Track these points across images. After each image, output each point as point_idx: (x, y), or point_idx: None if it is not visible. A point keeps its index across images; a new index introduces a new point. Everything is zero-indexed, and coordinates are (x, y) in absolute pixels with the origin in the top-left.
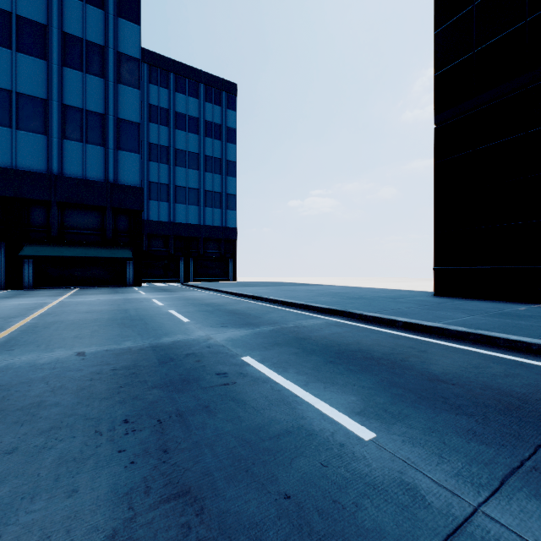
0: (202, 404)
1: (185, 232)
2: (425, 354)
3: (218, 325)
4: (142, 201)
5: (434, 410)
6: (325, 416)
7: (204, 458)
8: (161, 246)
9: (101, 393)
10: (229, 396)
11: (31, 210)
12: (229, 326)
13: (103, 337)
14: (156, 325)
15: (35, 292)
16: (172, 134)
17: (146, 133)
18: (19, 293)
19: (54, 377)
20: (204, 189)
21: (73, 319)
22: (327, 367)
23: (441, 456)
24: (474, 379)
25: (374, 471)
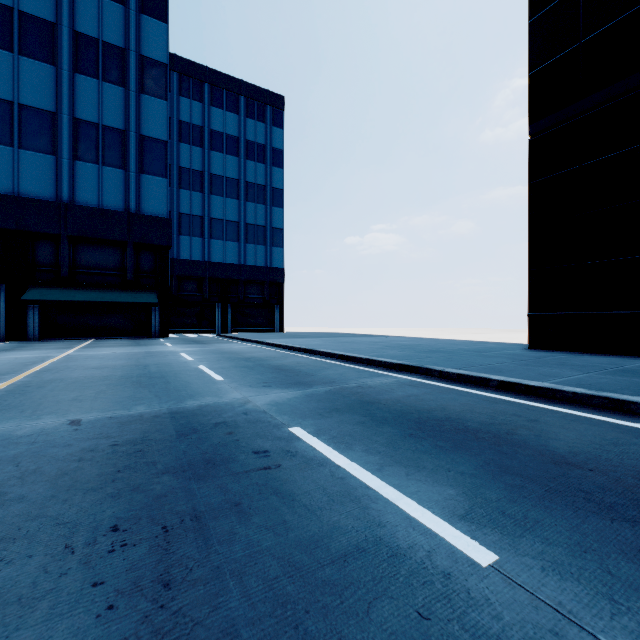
0: (231, 500)
1: (222, 273)
2: (538, 425)
3: (259, 385)
4: (170, 235)
5: (575, 512)
6: (413, 521)
7: (228, 600)
8: (194, 290)
9: (89, 481)
10: (270, 486)
11: (37, 245)
12: (273, 386)
13: (109, 400)
14: (181, 384)
15: (40, 343)
16: (206, 157)
17: (176, 156)
18: (21, 345)
19: (30, 456)
20: (245, 222)
21: (77, 376)
22: (407, 442)
23: (614, 600)
24: (619, 463)
25: (508, 629)
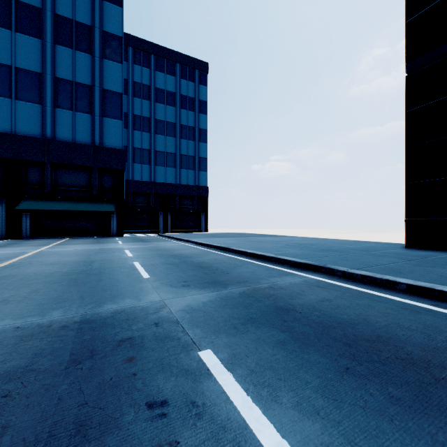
0: None
1: (164, 190)
2: None
3: (179, 284)
4: (124, 162)
5: None
6: None
7: None
8: (144, 202)
9: None
10: None
11: (28, 170)
12: (191, 286)
13: (34, 302)
14: (110, 282)
15: (28, 241)
16: (152, 107)
17: (131, 107)
18: (13, 243)
19: None
20: (180, 154)
21: (29, 272)
22: (348, 387)
23: None
24: None
25: None
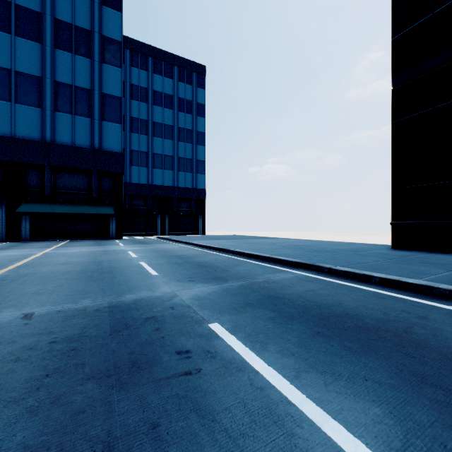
0: (149, 419)
1: (161, 192)
2: (429, 322)
3: (185, 280)
4: (123, 165)
5: None
6: None
7: None
8: (141, 205)
9: (15, 389)
10: (190, 399)
11: (28, 173)
12: (196, 281)
13: (63, 293)
14: (123, 278)
15: (29, 244)
16: (150, 109)
17: (128, 109)
18: (15, 245)
19: None
20: (178, 156)
21: (45, 271)
22: (316, 342)
23: None
24: None
25: None
